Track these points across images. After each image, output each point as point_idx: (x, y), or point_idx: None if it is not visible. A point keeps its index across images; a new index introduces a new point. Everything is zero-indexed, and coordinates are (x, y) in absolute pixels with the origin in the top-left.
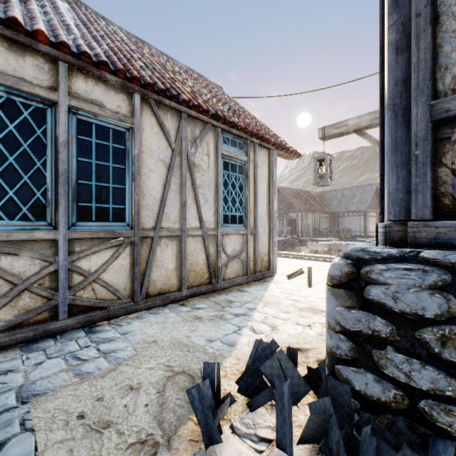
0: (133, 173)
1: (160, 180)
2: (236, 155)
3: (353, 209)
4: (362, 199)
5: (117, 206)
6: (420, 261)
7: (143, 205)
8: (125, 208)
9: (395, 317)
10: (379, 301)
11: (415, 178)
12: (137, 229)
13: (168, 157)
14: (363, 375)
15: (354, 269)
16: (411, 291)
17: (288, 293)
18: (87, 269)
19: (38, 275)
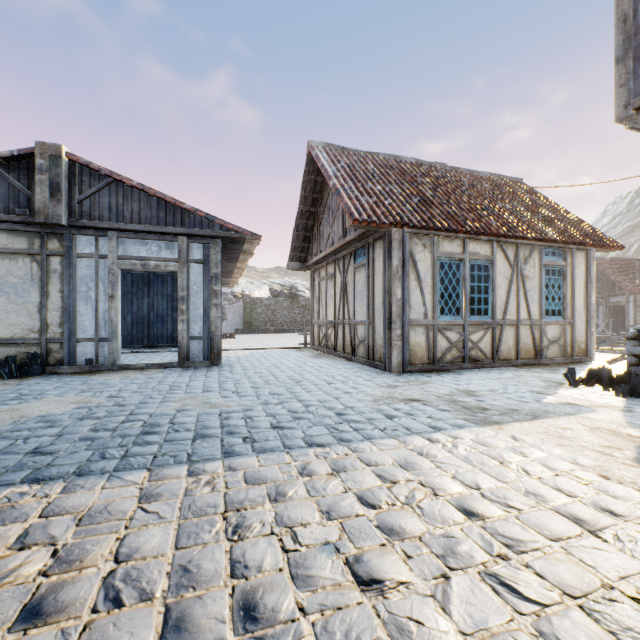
0: (492, 288)
1: (505, 290)
2: (555, 263)
3: None
4: None
5: (484, 307)
6: None
7: (496, 306)
8: (488, 308)
9: None
10: None
11: None
12: (494, 320)
13: (509, 274)
14: None
15: (637, 333)
16: None
17: None
18: (473, 340)
19: (457, 341)
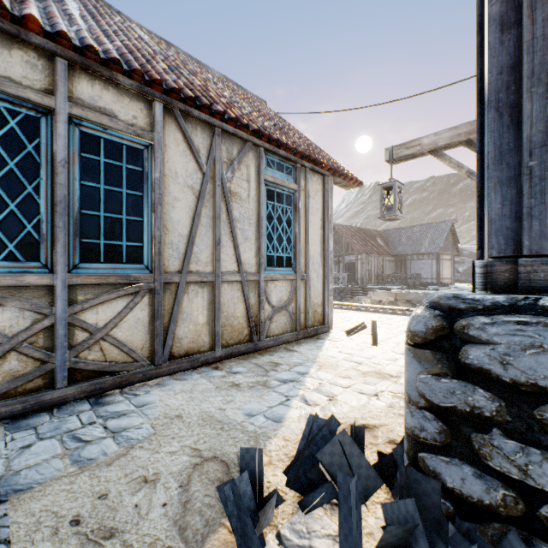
0: (153, 202)
1: (188, 211)
2: (283, 182)
3: (424, 251)
4: (434, 239)
5: (132, 243)
6: (539, 312)
7: (166, 243)
8: (142, 246)
9: (504, 389)
10: (481, 366)
11: (529, 198)
12: (158, 273)
13: (198, 182)
14: (458, 467)
15: (445, 323)
16: (528, 352)
17: (347, 353)
18: (93, 324)
19: (28, 331)
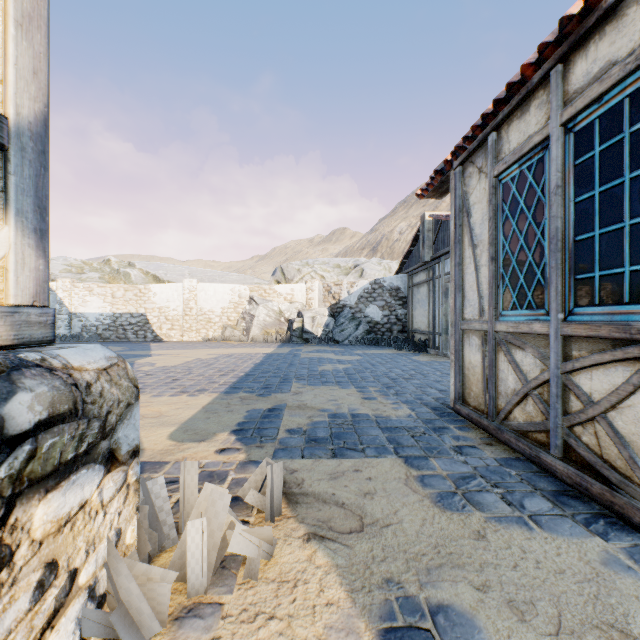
0: None
1: None
2: None
3: None
4: None
5: (639, 266)
6: None
7: None
8: None
9: None
10: None
11: None
12: None
13: None
14: None
15: None
16: None
17: None
18: (587, 392)
19: (535, 380)
